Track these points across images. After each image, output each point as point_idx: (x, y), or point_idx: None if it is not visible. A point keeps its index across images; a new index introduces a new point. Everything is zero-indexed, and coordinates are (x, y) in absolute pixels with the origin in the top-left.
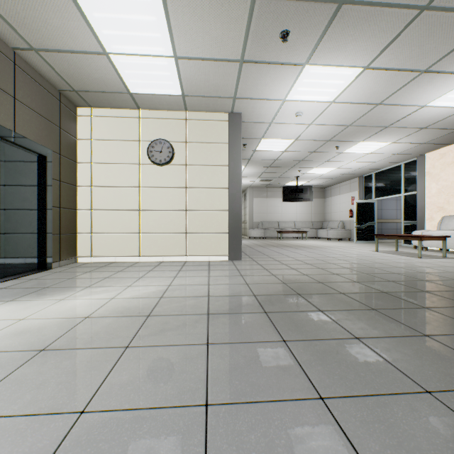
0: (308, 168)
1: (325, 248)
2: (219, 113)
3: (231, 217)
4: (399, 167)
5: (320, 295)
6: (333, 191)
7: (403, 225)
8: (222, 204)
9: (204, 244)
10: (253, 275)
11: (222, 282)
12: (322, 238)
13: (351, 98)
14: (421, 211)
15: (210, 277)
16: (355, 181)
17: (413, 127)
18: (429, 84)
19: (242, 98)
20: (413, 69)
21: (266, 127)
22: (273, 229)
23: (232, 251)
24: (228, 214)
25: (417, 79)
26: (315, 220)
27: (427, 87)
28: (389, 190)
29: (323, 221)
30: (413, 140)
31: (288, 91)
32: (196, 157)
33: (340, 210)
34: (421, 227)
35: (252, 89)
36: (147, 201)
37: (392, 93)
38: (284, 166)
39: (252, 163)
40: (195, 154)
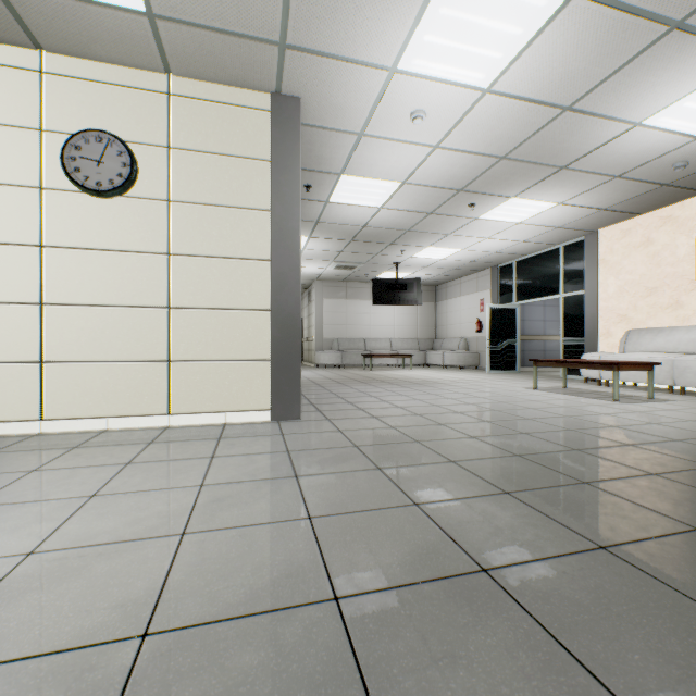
0: (418, 247)
1: (449, 385)
2: (249, 90)
3: (277, 324)
4: (556, 252)
5: (552, 569)
6: (449, 291)
7: (562, 344)
8: (256, 296)
9: (214, 385)
10: (327, 473)
11: (232, 517)
12: (433, 366)
13: (523, 86)
14: (591, 322)
15: (204, 488)
16: (485, 274)
17: (602, 172)
18: (669, 67)
19: (300, 51)
20: (662, 14)
21: (351, 144)
22: (357, 351)
23: (278, 400)
24: (269, 318)
25: (656, 46)
26: (422, 336)
27: (662, 75)
28: (540, 289)
29: (435, 339)
30: (592, 202)
31: (403, 44)
32: (193, 183)
33: (461, 320)
34: (591, 347)
35: (324, 21)
36: (62, 281)
37: (599, 81)
38: (377, 240)
39: (321, 231)
40: (191, 177)
